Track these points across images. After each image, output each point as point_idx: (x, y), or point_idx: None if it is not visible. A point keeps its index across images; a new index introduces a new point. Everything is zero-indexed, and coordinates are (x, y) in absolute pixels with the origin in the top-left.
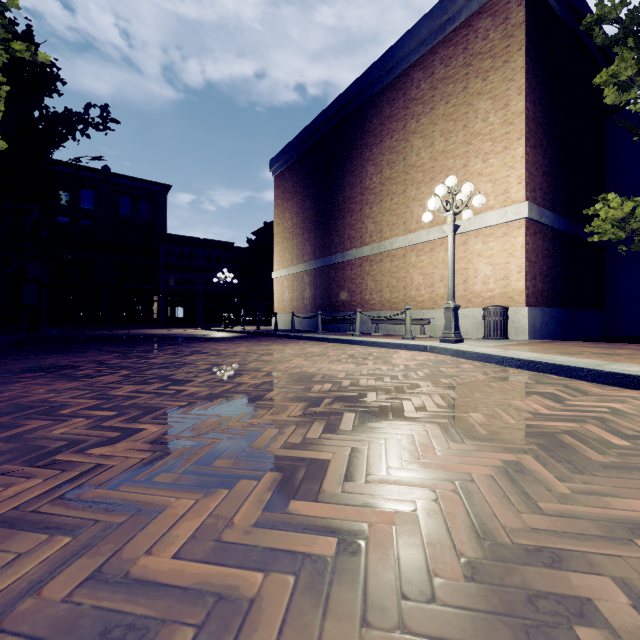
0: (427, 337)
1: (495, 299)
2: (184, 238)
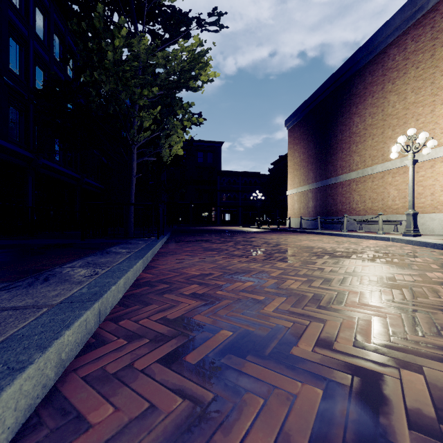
0: (399, 233)
1: None
2: (230, 172)
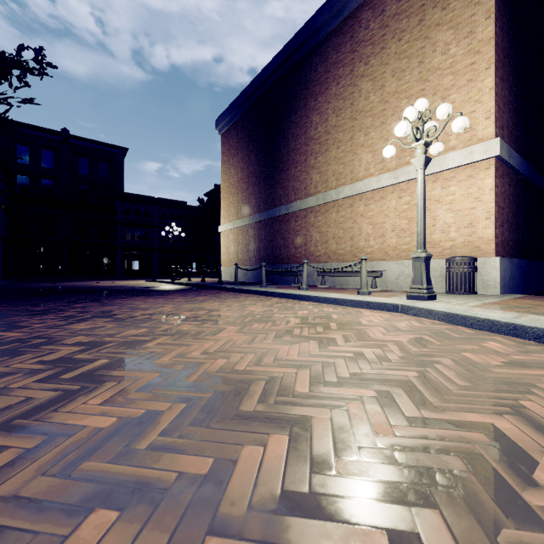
0: (379, 290)
1: (457, 249)
2: (140, 197)
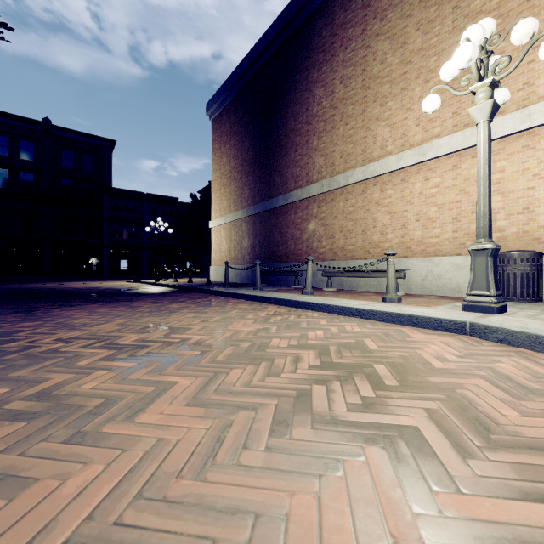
0: (403, 295)
1: (508, 242)
2: (128, 192)
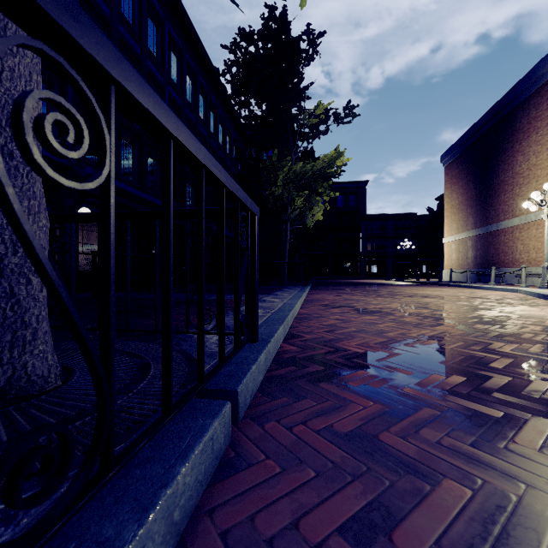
0: None
1: None
2: (377, 216)
